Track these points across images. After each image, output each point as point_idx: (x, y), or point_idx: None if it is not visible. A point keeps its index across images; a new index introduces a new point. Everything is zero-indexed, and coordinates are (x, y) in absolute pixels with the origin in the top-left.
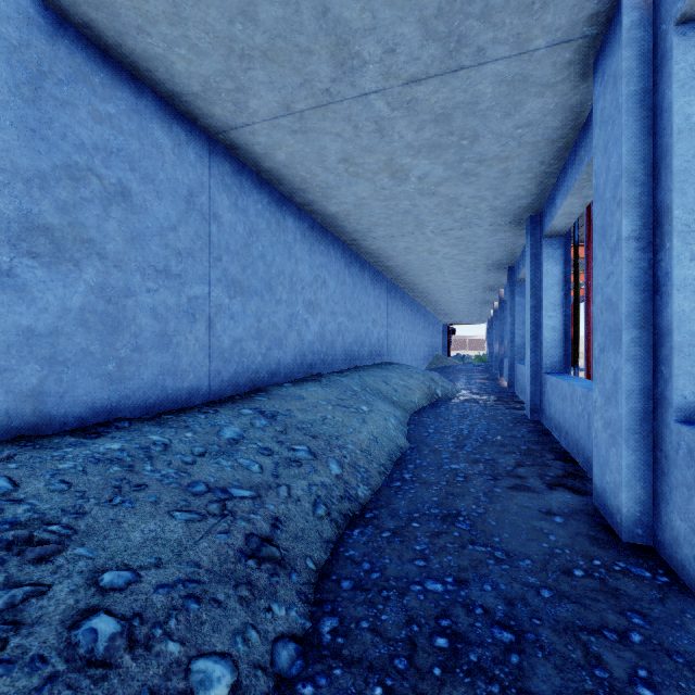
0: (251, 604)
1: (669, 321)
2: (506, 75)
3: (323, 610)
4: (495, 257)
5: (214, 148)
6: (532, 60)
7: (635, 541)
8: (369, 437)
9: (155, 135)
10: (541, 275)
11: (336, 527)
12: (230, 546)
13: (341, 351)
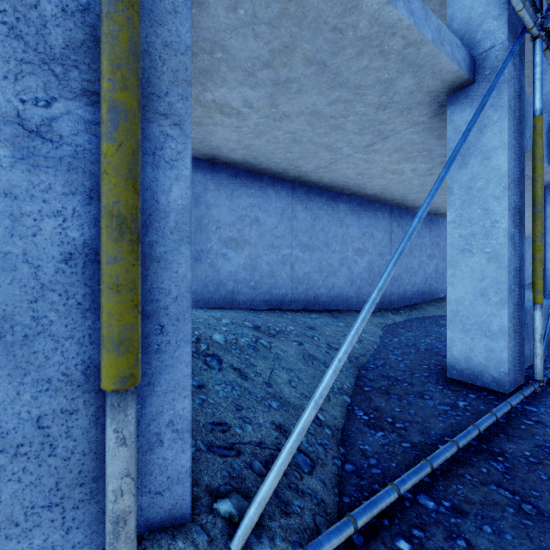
0: None
1: None
2: None
3: None
4: None
5: None
6: None
7: None
8: None
9: None
10: None
11: None
12: None
13: None
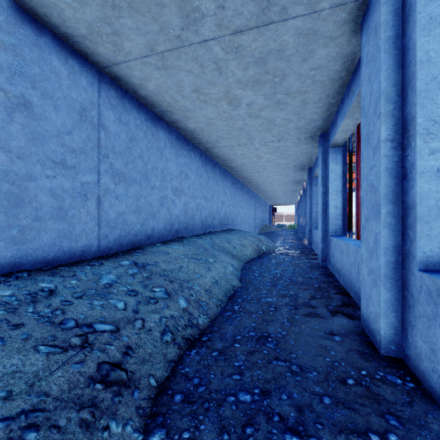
0: (90, 425)
1: (414, 199)
2: (302, 29)
3: (155, 423)
4: (300, 161)
5: (102, 78)
6: (320, 18)
7: (390, 354)
8: (212, 280)
9: (53, 64)
10: (328, 172)
11: (178, 349)
12: (82, 374)
13: (199, 221)
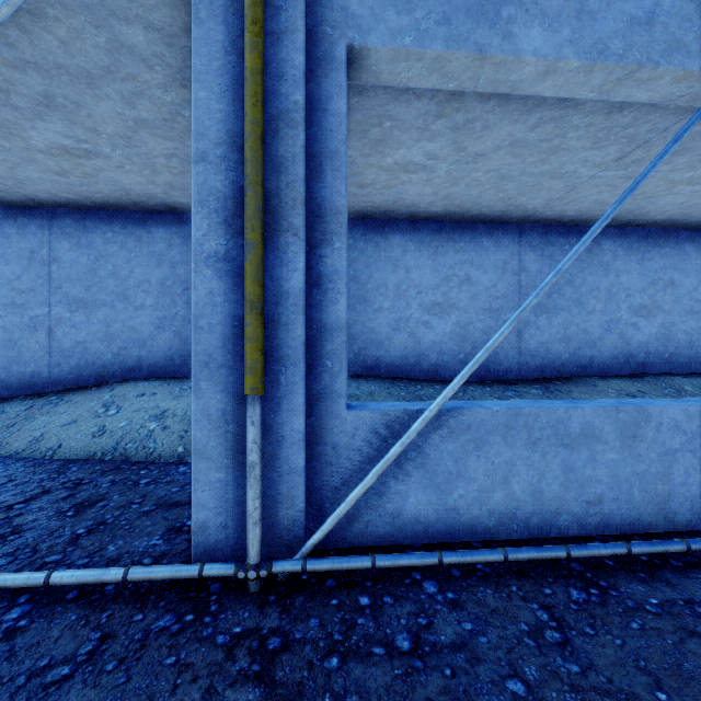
0: None
1: None
2: None
3: None
4: None
5: (522, 229)
6: None
7: None
8: None
9: (483, 243)
10: None
11: None
12: None
13: None
